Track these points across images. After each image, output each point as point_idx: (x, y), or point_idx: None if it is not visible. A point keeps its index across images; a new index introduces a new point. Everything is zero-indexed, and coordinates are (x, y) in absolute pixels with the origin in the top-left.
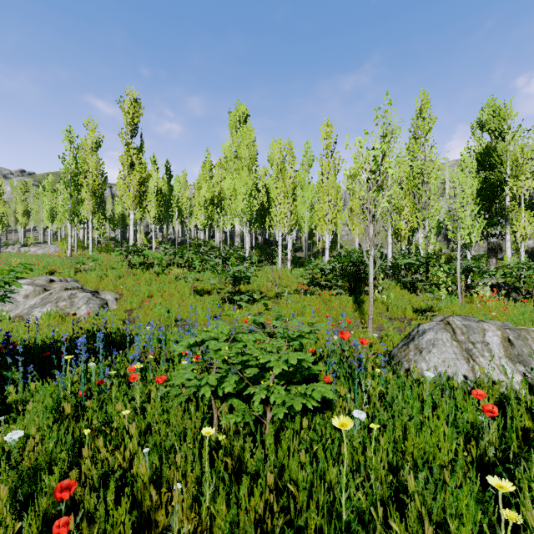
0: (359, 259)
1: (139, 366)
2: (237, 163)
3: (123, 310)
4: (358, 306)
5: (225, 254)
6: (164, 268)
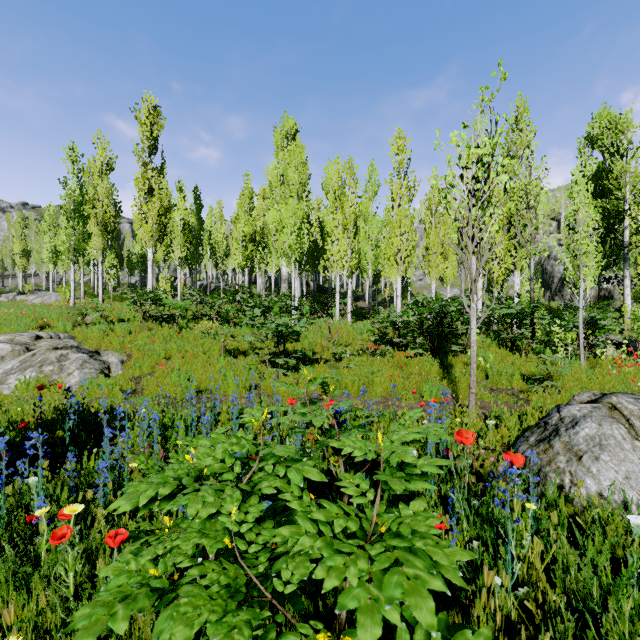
0: (443, 309)
1: (76, 511)
2: (284, 191)
3: (130, 377)
4: (445, 372)
5: (267, 303)
6: (190, 321)
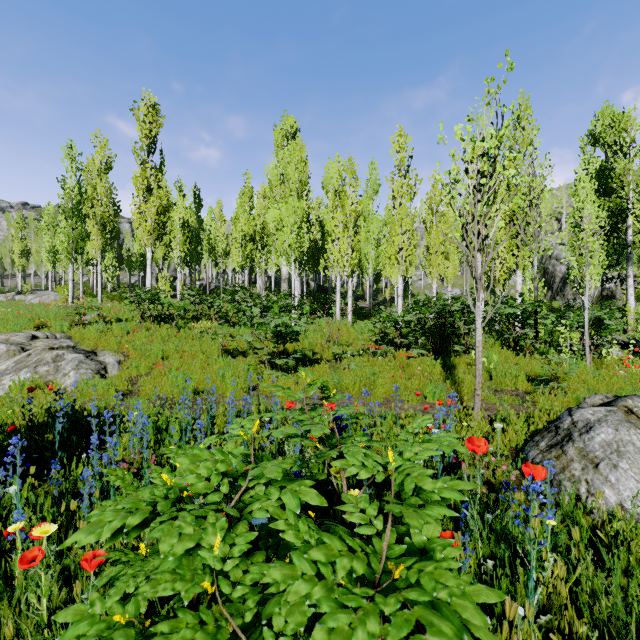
0: (446, 309)
1: (48, 530)
2: (284, 190)
3: (127, 378)
4: (448, 373)
5: (267, 303)
6: (189, 320)
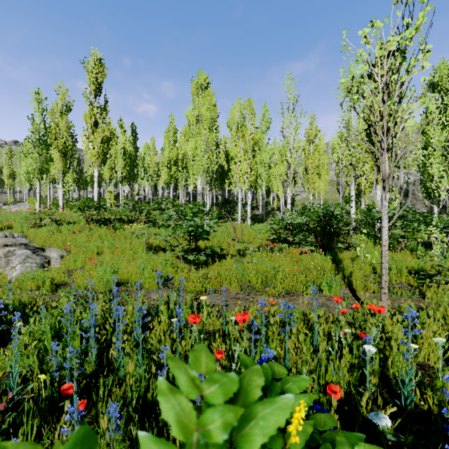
0: (330, 213)
1: None
2: (199, 127)
3: (65, 270)
4: (337, 267)
5: (184, 209)
6: (124, 223)
